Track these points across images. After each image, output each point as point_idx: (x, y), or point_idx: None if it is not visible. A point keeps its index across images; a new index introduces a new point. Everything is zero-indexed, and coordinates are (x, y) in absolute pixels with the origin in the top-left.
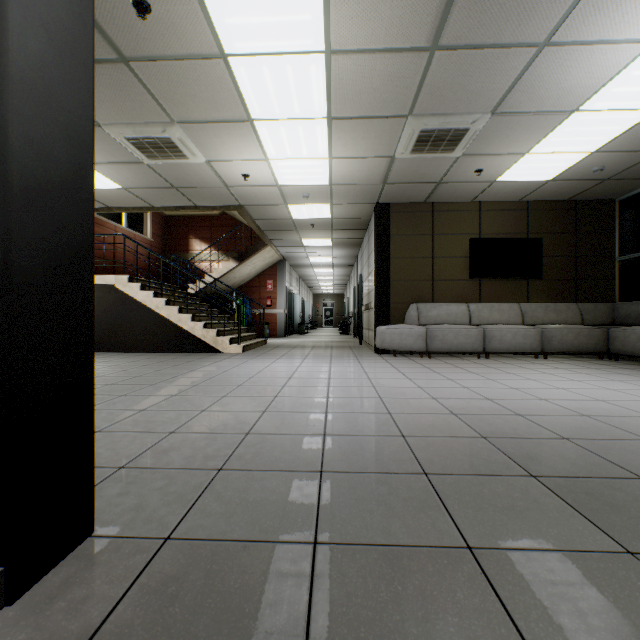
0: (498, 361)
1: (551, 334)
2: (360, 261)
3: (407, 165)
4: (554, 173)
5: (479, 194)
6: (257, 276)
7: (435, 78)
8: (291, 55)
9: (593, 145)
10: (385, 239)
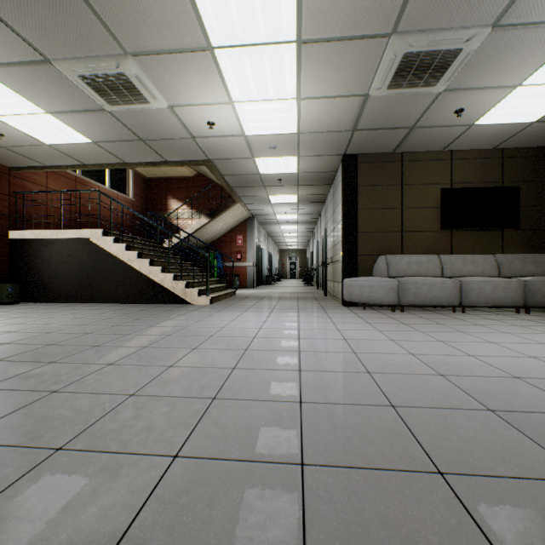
0: (478, 316)
1: (535, 287)
2: (324, 217)
3: (381, 106)
4: (542, 112)
5: (452, 141)
6: (228, 232)
7: None
8: None
9: None
10: (352, 190)
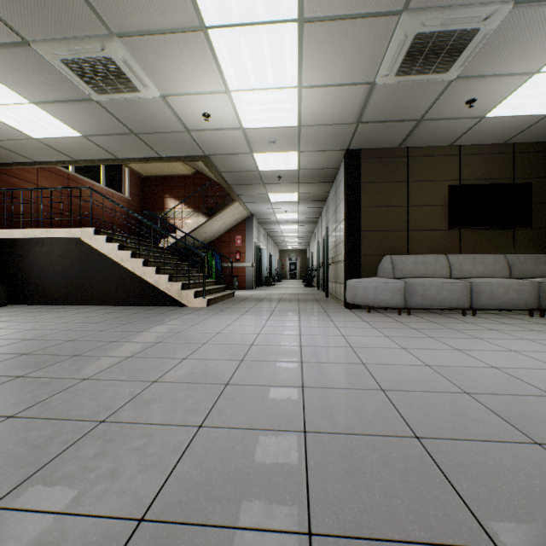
0: (490, 320)
1: None
2: (325, 216)
3: (388, 95)
4: None
5: (461, 135)
6: (227, 232)
7: None
8: None
9: None
10: (356, 187)
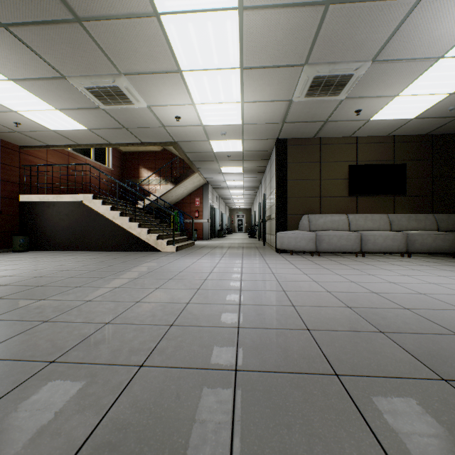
0: (373, 259)
1: (414, 238)
2: (264, 184)
3: (302, 107)
4: (417, 112)
5: (356, 130)
6: (188, 195)
7: (328, 30)
8: (211, 12)
9: (452, 87)
10: (283, 166)
